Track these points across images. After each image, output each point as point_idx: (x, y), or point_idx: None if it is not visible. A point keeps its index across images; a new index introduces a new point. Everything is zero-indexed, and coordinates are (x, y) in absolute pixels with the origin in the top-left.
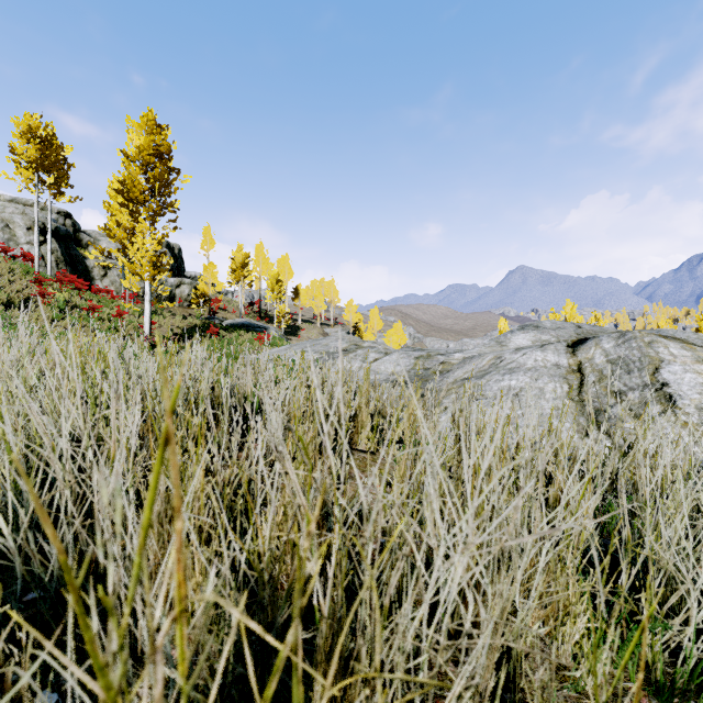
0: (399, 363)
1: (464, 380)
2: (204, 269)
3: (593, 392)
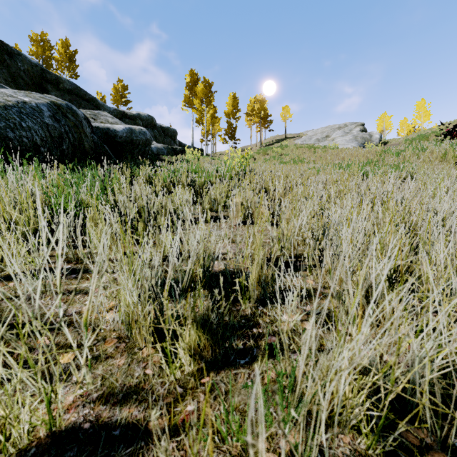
0: None
1: None
2: None
3: None
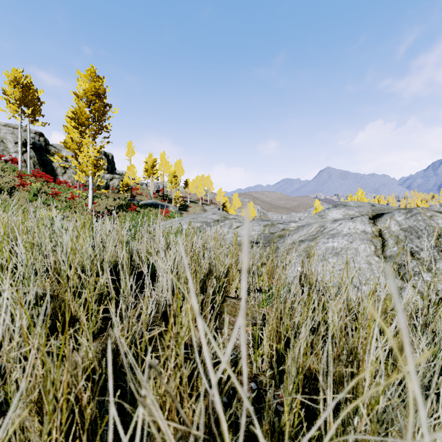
0: (253, 229)
1: (299, 242)
2: (128, 169)
3: (393, 251)
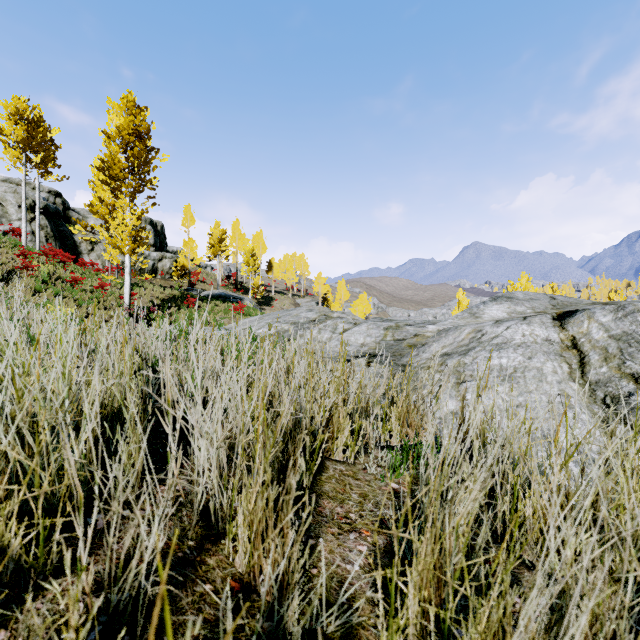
0: (368, 333)
1: (444, 356)
2: (184, 244)
3: (602, 374)
